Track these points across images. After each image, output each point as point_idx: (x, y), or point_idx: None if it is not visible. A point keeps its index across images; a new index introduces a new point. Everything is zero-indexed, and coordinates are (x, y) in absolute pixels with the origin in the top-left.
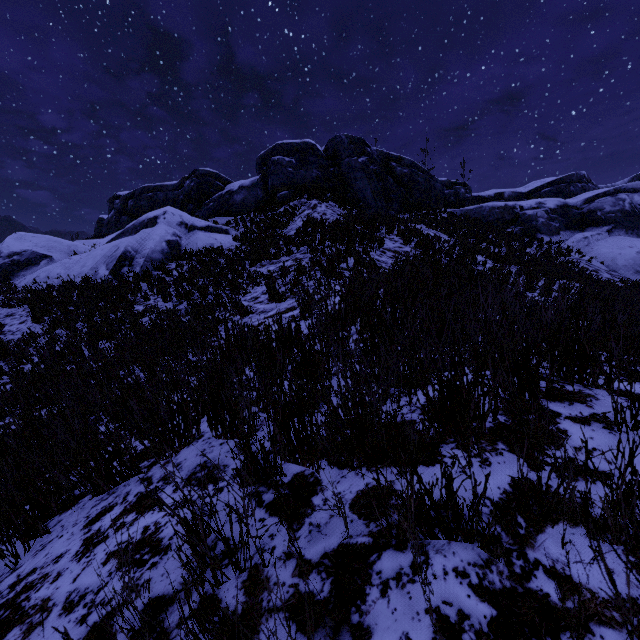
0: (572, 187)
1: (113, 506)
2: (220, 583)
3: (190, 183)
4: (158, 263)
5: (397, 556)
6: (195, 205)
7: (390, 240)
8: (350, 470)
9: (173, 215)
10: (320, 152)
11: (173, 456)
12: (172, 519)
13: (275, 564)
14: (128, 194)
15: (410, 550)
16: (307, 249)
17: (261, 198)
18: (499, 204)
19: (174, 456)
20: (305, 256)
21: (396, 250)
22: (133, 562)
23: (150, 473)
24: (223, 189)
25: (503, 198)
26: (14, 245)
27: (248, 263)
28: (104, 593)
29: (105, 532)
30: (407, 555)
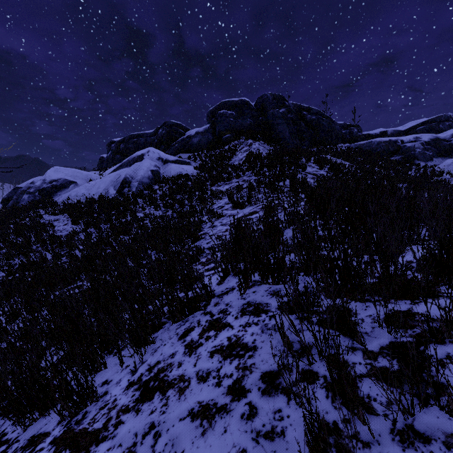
0: (441, 125)
1: (193, 328)
2: (311, 363)
3: (162, 131)
4: (146, 185)
5: (440, 347)
6: (165, 146)
7: (309, 166)
8: (370, 303)
9: (154, 153)
10: (252, 106)
11: (219, 300)
12: (246, 333)
13: (348, 353)
14: (120, 140)
15: (449, 343)
16: (252, 173)
17: (211, 140)
18: (385, 139)
19: (220, 300)
20: (250, 178)
21: (314, 173)
22: (233, 355)
23: (208, 310)
24: (184, 134)
25: (386, 135)
26: (53, 175)
27: (208, 184)
28: (223, 371)
29: (198, 341)
30: (448, 346)
